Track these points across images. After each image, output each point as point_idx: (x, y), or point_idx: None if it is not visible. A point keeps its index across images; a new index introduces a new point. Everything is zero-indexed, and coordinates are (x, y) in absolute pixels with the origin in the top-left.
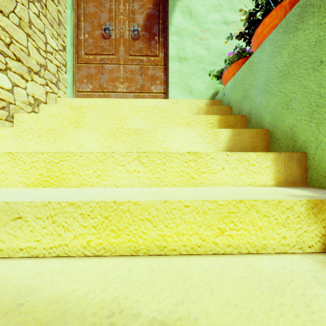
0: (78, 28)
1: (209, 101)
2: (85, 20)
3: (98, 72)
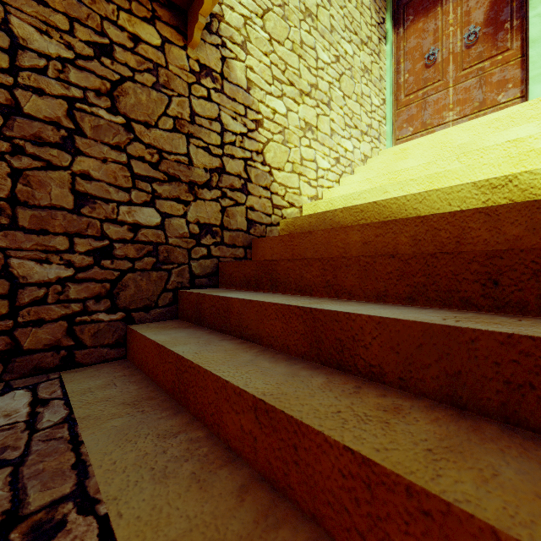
0: (397, 73)
1: None
2: (405, 60)
3: (419, 110)
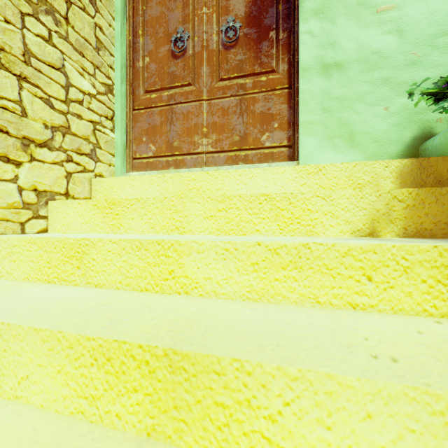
0: (134, 50)
1: (408, 163)
2: (144, 33)
3: (164, 121)
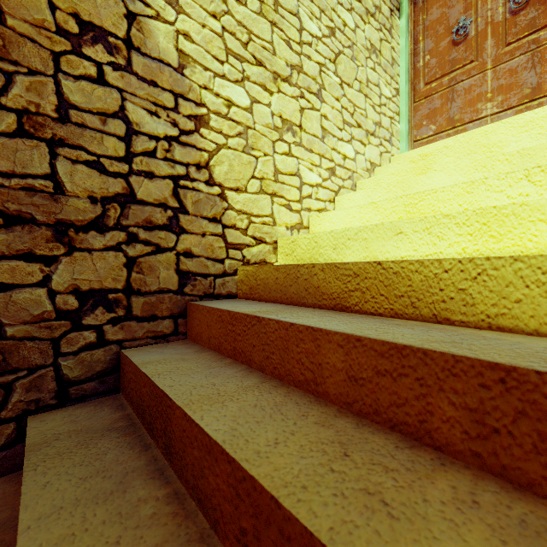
0: (415, 55)
1: None
2: (424, 37)
3: (444, 102)
